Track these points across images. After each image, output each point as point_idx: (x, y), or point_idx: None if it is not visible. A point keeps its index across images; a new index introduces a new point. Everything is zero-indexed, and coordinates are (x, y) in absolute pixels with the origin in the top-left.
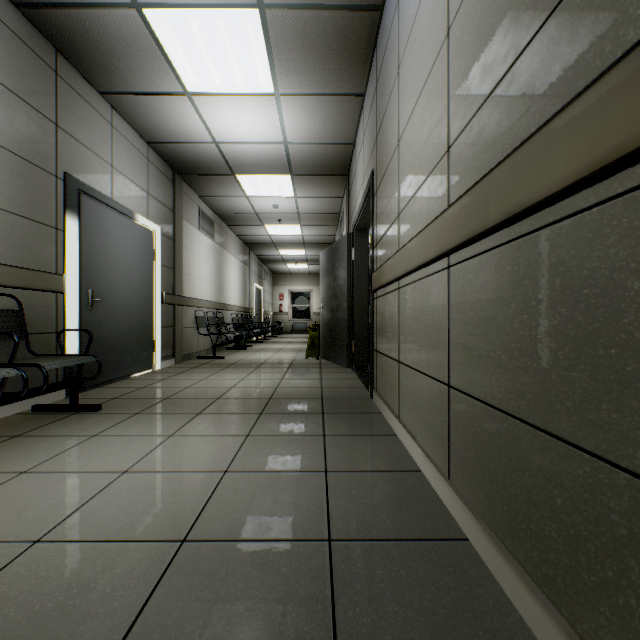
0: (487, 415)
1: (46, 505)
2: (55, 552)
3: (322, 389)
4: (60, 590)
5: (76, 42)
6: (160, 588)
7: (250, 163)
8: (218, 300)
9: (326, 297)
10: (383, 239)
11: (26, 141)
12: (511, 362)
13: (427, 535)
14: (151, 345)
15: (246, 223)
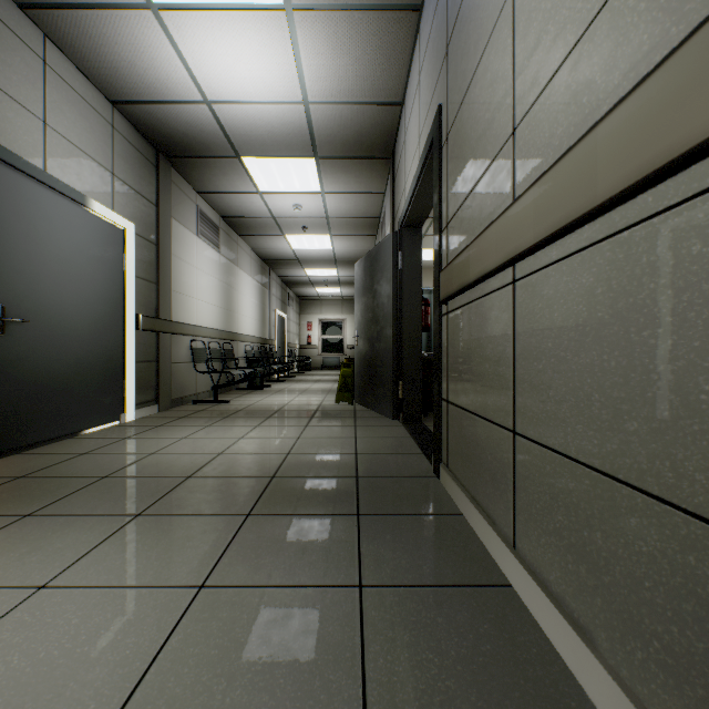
0: None
1: None
2: None
3: (357, 457)
4: None
5: None
6: None
7: (259, 138)
8: (226, 328)
9: (363, 322)
10: (464, 206)
11: None
12: None
13: None
14: (118, 387)
15: (262, 232)
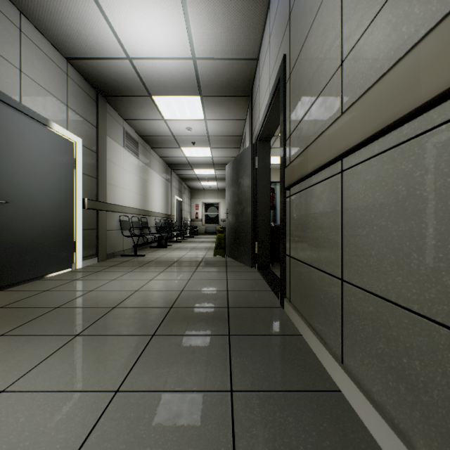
0: None
1: None
2: None
3: (228, 293)
4: None
5: None
6: None
7: (163, 83)
8: (143, 208)
9: (231, 203)
10: (303, 122)
11: None
12: None
13: None
14: (71, 246)
15: (166, 145)
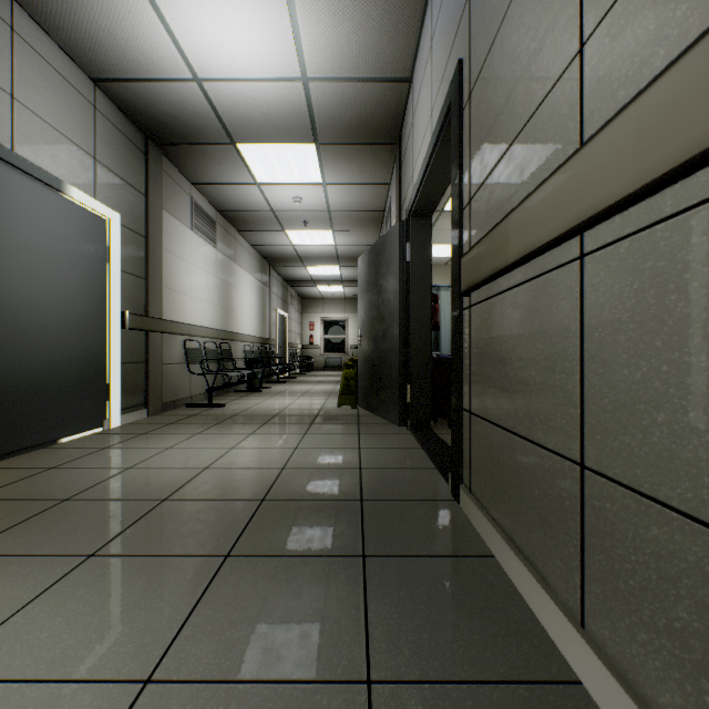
0: None
1: None
2: None
3: (361, 474)
4: None
5: None
6: None
7: (255, 121)
8: (223, 327)
9: (366, 320)
10: (496, 172)
11: None
12: None
13: None
14: (101, 391)
15: (261, 227)
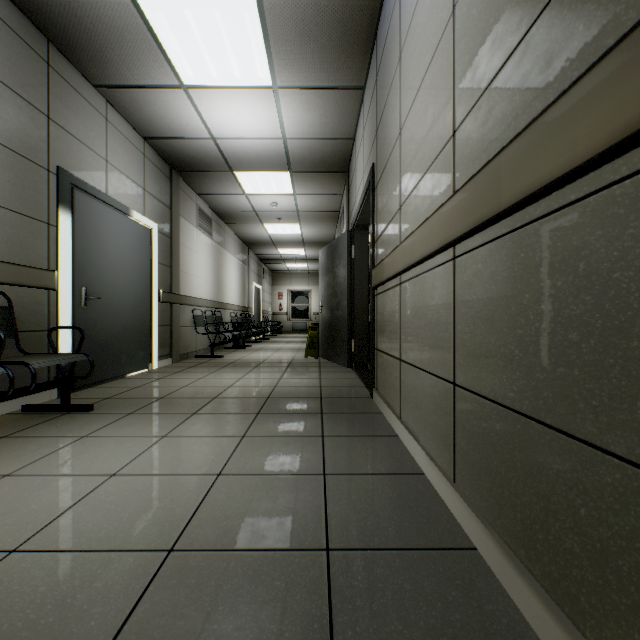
0: (497, 415)
1: (27, 511)
2: (31, 563)
3: (321, 388)
4: (32, 607)
5: (68, 32)
6: (142, 604)
7: (248, 159)
8: (216, 299)
9: (325, 295)
10: (384, 234)
11: (16, 133)
12: (525, 357)
13: (432, 544)
14: (147, 344)
15: (245, 221)
